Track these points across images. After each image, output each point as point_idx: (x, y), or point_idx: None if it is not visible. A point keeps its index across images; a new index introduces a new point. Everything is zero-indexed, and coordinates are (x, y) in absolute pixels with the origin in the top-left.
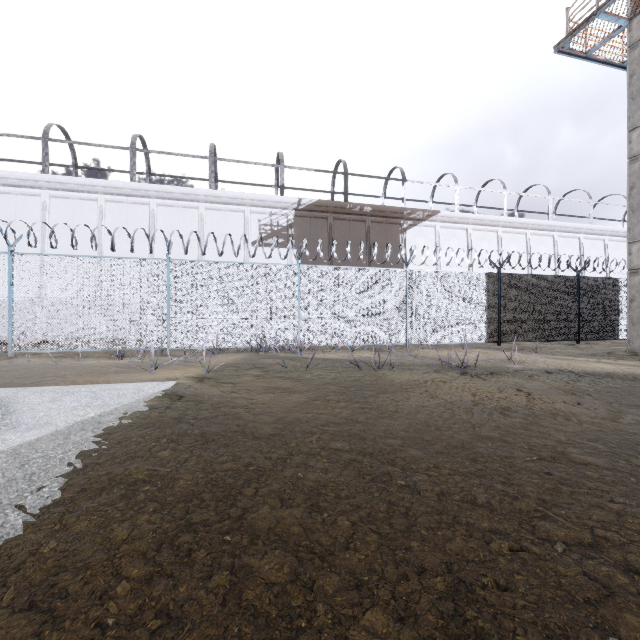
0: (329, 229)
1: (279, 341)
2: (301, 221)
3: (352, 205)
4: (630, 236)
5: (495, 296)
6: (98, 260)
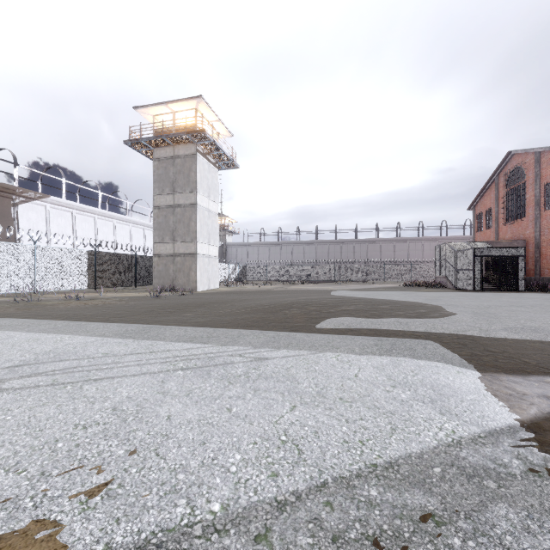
0: None
1: None
2: None
3: None
4: (154, 240)
5: (93, 263)
6: None
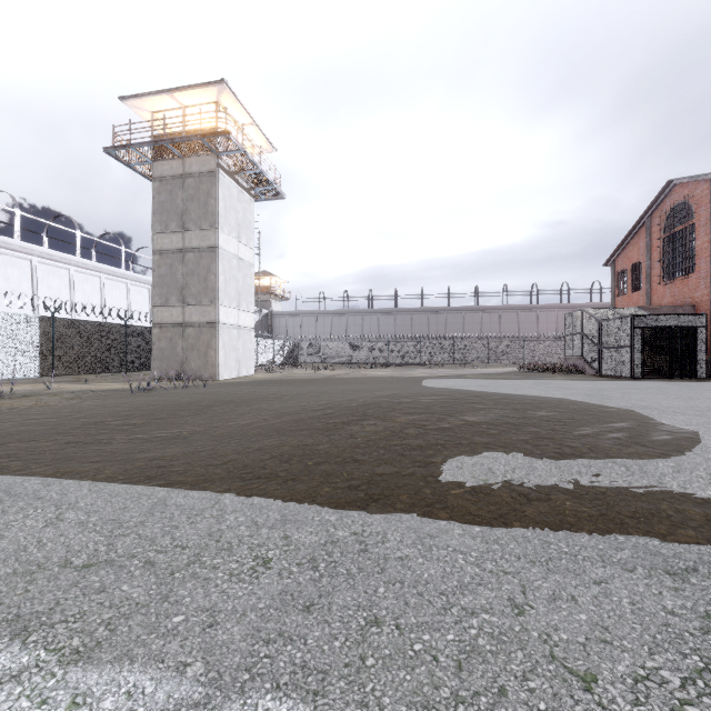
0: None
1: None
2: None
3: None
4: (153, 302)
5: (50, 336)
6: None
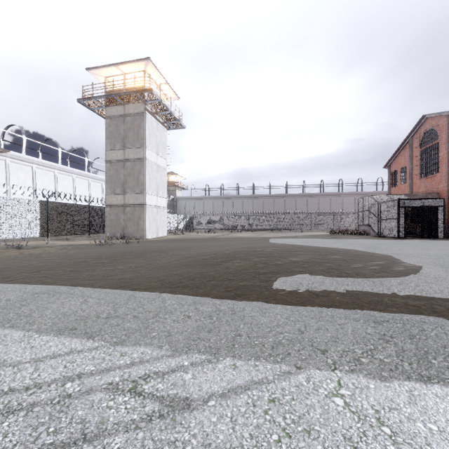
0: None
1: None
2: None
3: None
4: (106, 192)
5: (45, 213)
6: None
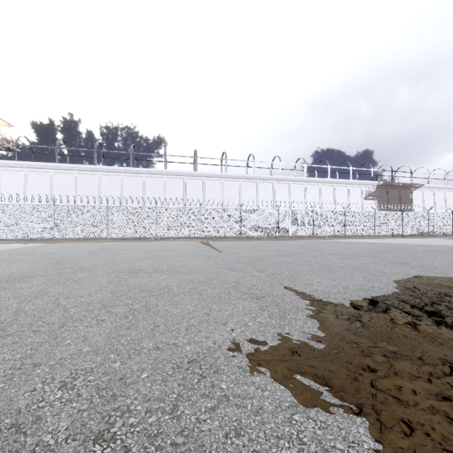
0: (387, 192)
1: (432, 232)
2: (378, 190)
3: (395, 183)
4: None
5: None
6: (389, 212)
